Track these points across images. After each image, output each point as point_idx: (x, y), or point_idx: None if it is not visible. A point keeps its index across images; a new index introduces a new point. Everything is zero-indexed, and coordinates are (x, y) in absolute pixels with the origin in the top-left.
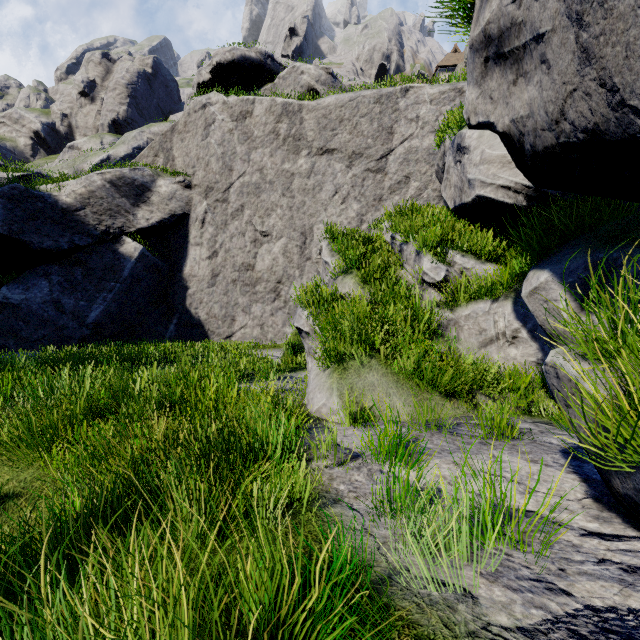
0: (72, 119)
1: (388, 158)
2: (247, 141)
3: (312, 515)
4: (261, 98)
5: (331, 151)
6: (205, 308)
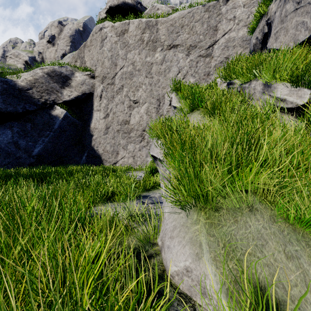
0: (43, 54)
1: (214, 47)
2: (125, 47)
3: None
4: (133, 20)
5: (176, 46)
6: (102, 147)
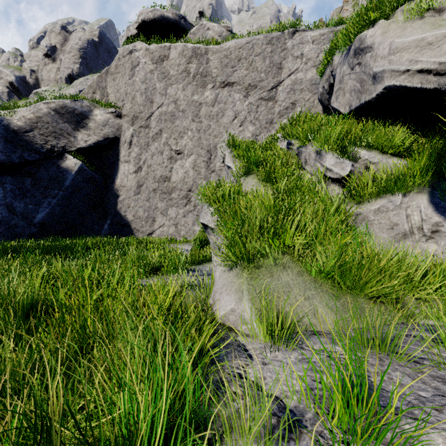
0: (38, 74)
1: (278, 88)
2: (164, 79)
3: None
4: (175, 44)
5: (231, 84)
6: (132, 211)
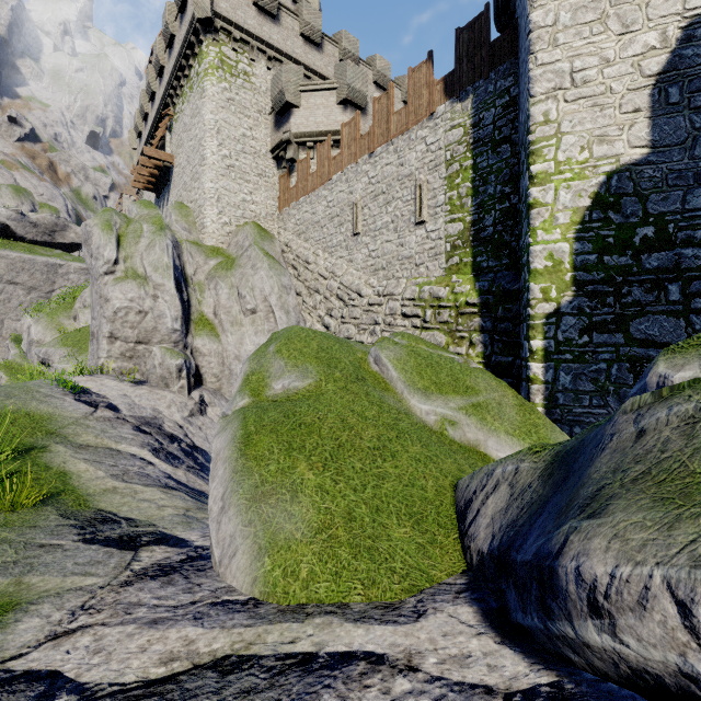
0: None
1: (53, 293)
2: None
3: None
4: None
5: (17, 283)
6: None
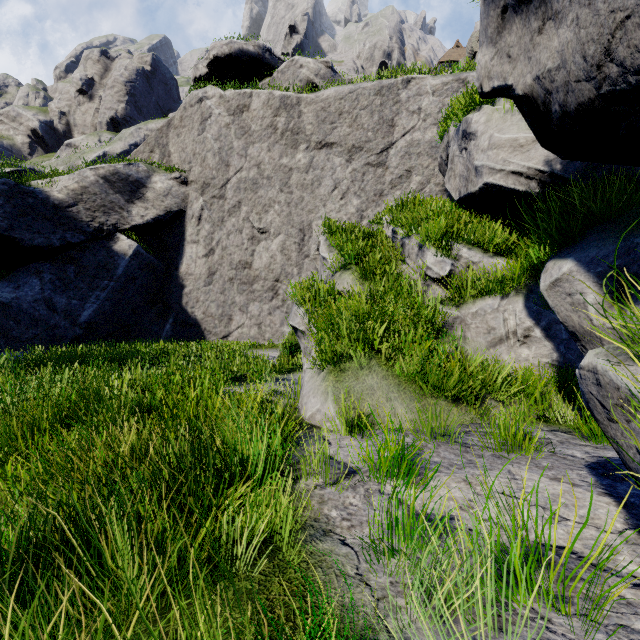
0: (70, 117)
1: (389, 152)
2: (244, 136)
3: (295, 553)
4: (258, 91)
5: (330, 145)
6: (201, 307)
